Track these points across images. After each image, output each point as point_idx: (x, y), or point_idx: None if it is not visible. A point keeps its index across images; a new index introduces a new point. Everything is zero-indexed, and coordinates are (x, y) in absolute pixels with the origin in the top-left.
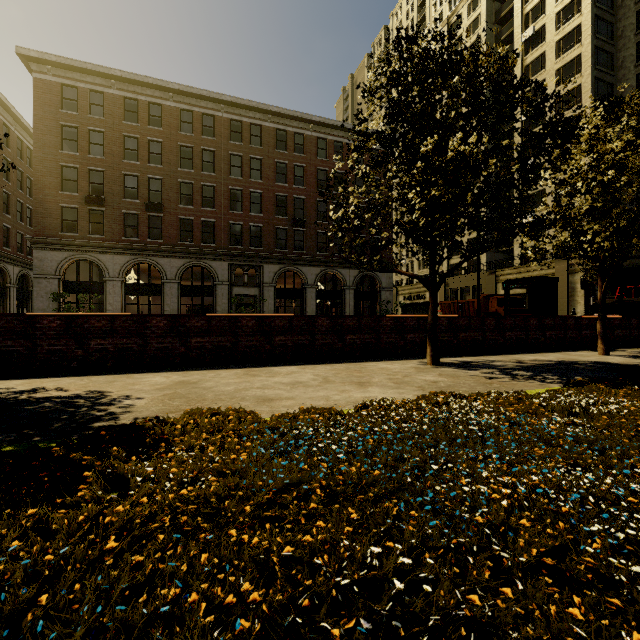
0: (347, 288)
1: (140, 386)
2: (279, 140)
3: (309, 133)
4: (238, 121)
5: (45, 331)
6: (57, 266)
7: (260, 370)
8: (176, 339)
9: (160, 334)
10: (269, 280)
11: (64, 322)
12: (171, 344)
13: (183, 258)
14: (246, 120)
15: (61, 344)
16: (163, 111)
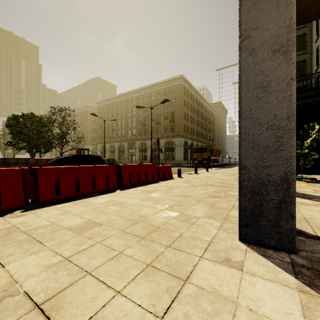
0: (161, 147)
1: None
2: (140, 98)
3: (148, 91)
4: (130, 98)
5: None
6: (100, 147)
7: None
8: None
9: None
10: (137, 146)
11: None
12: None
13: (118, 142)
14: (131, 96)
15: None
16: (115, 103)
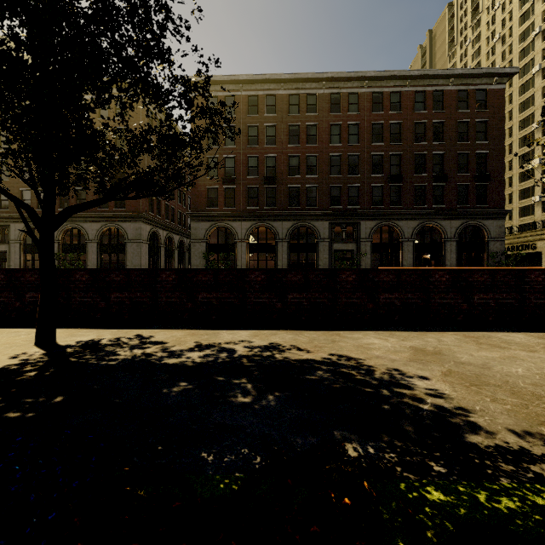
0: (448, 240)
1: (379, 352)
2: (375, 103)
3: (406, 89)
4: (337, 94)
5: (252, 284)
6: (205, 233)
7: (483, 337)
8: (364, 294)
9: (349, 289)
10: (365, 235)
11: (267, 276)
12: (359, 300)
13: (291, 220)
14: (344, 91)
15: (264, 297)
16: (276, 100)
